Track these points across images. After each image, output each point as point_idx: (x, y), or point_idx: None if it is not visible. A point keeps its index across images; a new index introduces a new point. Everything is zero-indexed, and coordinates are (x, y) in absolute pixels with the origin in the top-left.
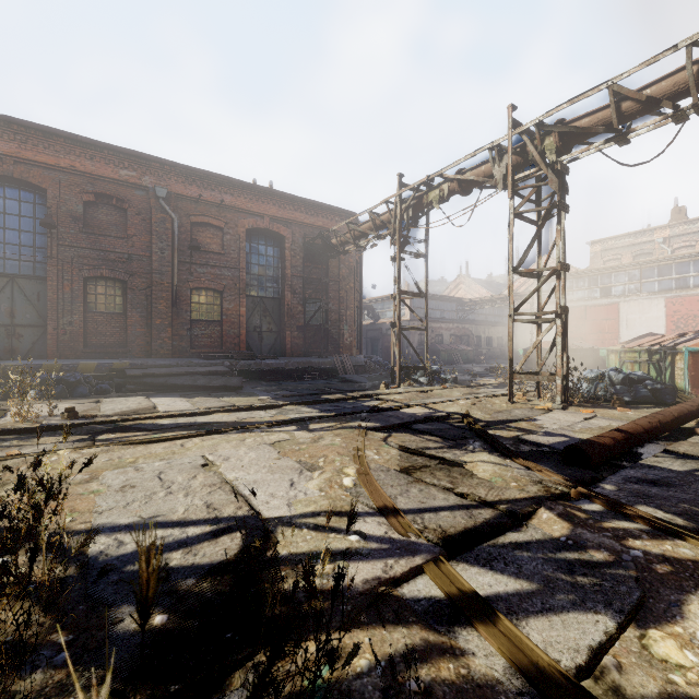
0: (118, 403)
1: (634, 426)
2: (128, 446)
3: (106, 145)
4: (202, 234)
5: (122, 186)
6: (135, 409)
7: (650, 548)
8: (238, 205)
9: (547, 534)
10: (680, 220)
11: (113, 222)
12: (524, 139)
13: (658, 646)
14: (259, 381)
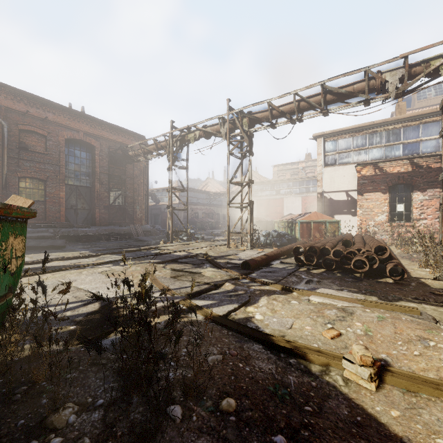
0: None
1: (270, 253)
2: None
3: None
4: (28, 138)
5: None
6: None
7: (257, 288)
8: (59, 121)
9: (226, 289)
10: (309, 159)
11: None
12: (234, 117)
13: (248, 309)
14: (76, 242)
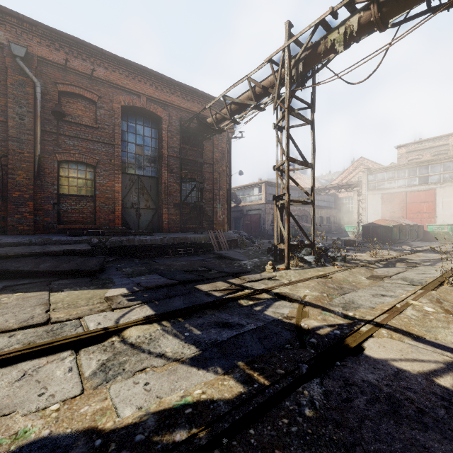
0: None
1: None
2: None
3: None
4: (72, 105)
5: None
6: None
7: None
8: (113, 80)
9: None
10: None
11: None
12: None
13: None
14: (132, 258)
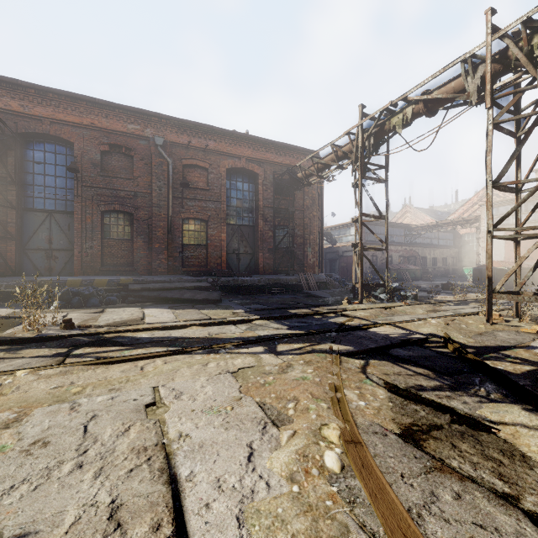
0: (115, 314)
1: None
2: (89, 366)
3: (117, 105)
4: (191, 174)
5: (130, 137)
6: (126, 319)
7: None
8: (220, 149)
9: None
10: None
11: (123, 167)
12: (506, 42)
13: None
14: (236, 295)
